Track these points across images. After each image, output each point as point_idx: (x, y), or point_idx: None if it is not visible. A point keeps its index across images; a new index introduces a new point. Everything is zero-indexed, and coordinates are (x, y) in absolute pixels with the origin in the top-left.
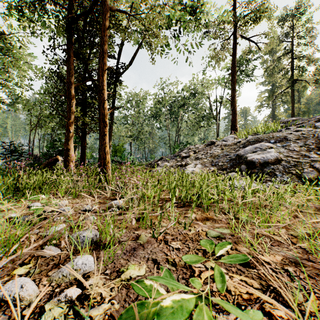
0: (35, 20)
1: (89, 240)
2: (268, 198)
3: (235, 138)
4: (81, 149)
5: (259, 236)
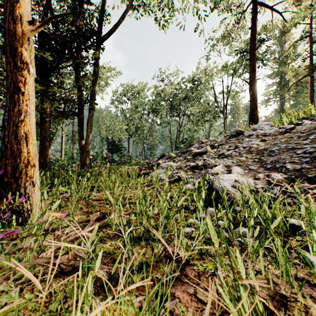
0: None
1: None
2: None
3: (273, 126)
4: (40, 141)
5: None
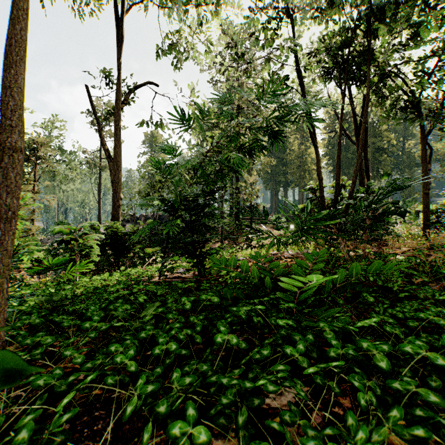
0: None
1: None
2: None
3: None
4: None
5: None
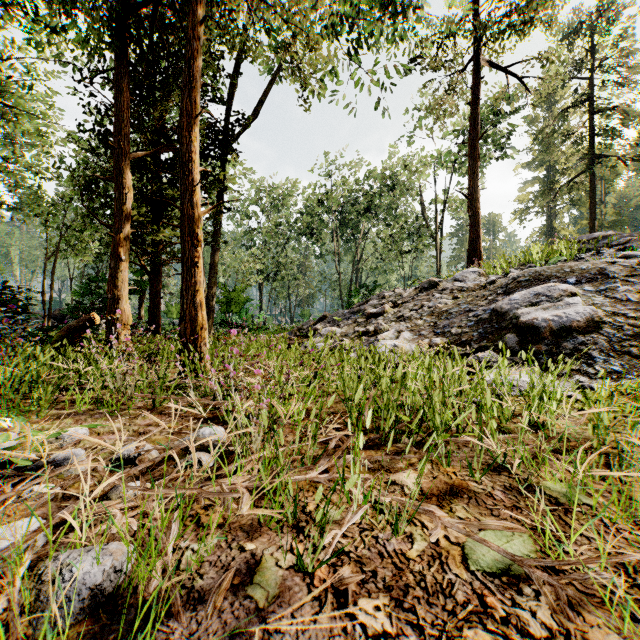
0: (58, 26)
1: (86, 595)
2: (599, 423)
3: (481, 275)
4: (151, 297)
5: (632, 567)
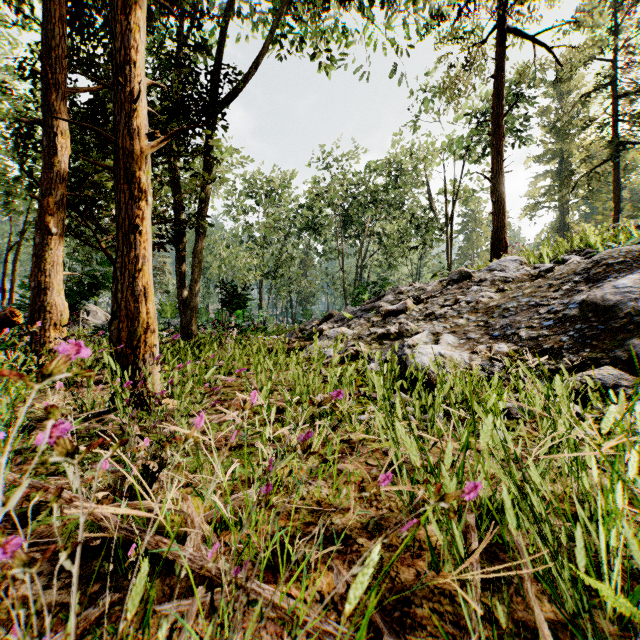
0: None
1: None
2: None
3: (524, 264)
4: None
5: None
